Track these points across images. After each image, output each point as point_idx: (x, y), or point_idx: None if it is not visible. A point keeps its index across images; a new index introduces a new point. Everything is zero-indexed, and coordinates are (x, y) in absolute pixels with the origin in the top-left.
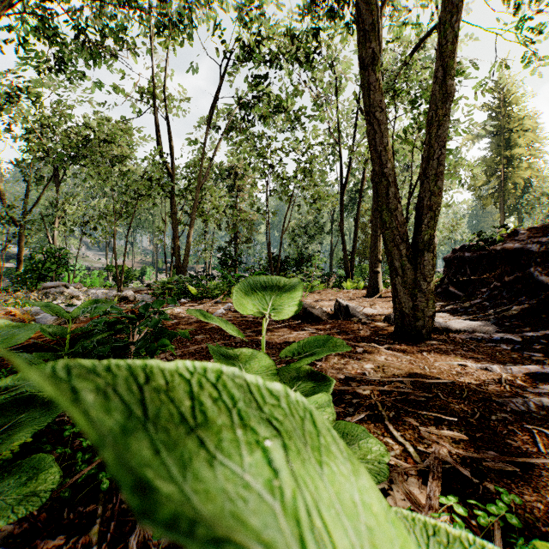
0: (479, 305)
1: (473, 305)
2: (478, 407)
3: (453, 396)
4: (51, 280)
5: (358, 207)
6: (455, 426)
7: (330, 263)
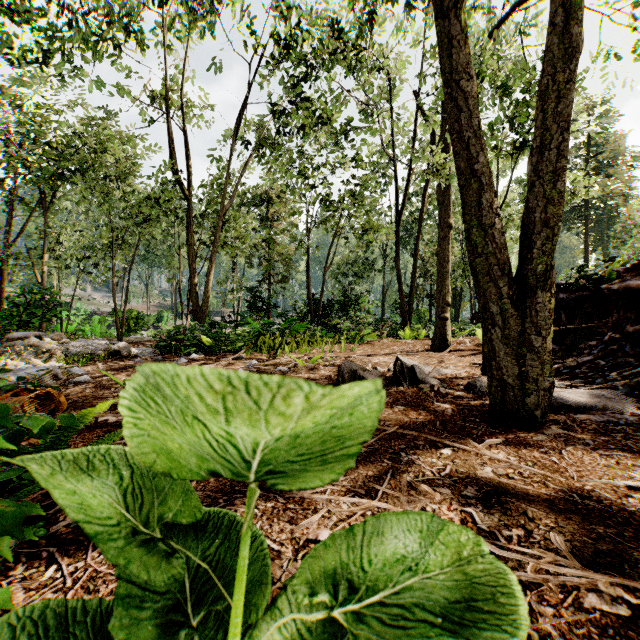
0: (591, 365)
1: (582, 364)
2: None
3: None
4: (41, 327)
5: (418, 238)
6: None
7: (382, 307)
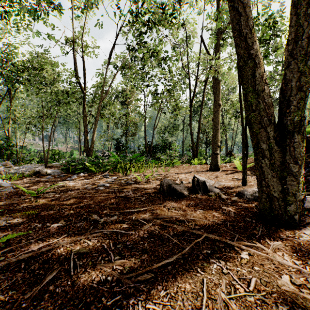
0: (304, 180)
1: None
2: None
3: None
4: (8, 158)
5: (201, 113)
6: None
7: (182, 148)
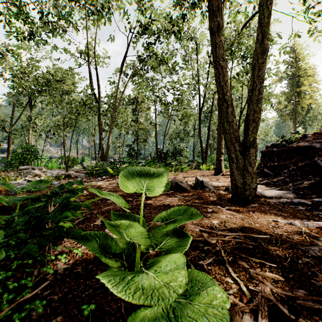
0: (283, 180)
1: (279, 180)
2: (288, 253)
3: (271, 245)
4: (27, 164)
5: (210, 121)
6: (274, 268)
7: (193, 154)
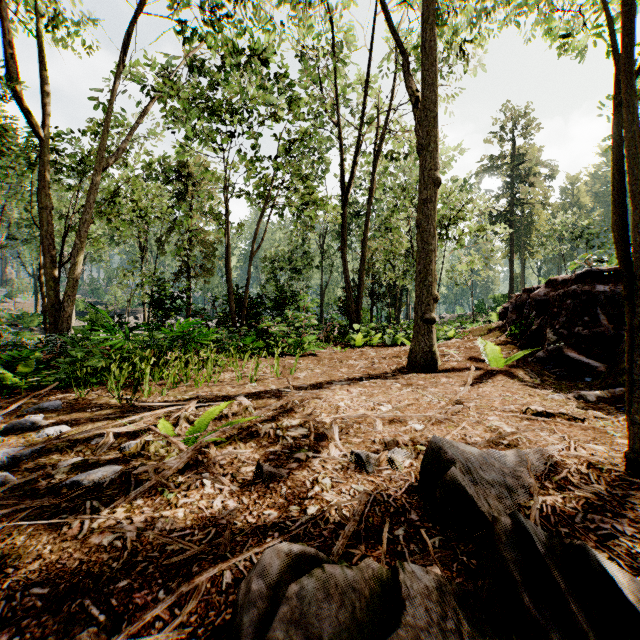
0: None
1: None
2: None
3: None
4: None
5: (367, 223)
6: None
7: (321, 307)
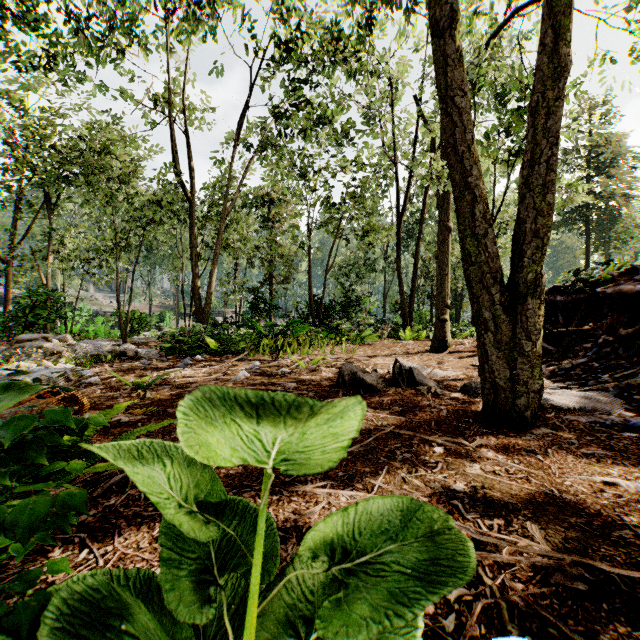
0: (585, 367)
1: (576, 366)
2: None
3: (639, 581)
4: (46, 328)
5: (419, 240)
6: None
7: (384, 308)
